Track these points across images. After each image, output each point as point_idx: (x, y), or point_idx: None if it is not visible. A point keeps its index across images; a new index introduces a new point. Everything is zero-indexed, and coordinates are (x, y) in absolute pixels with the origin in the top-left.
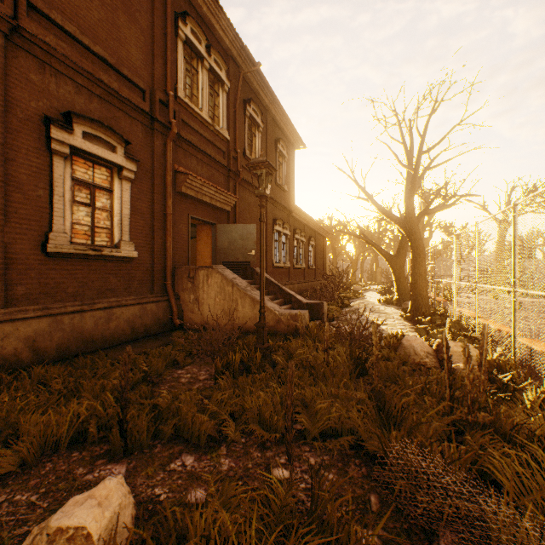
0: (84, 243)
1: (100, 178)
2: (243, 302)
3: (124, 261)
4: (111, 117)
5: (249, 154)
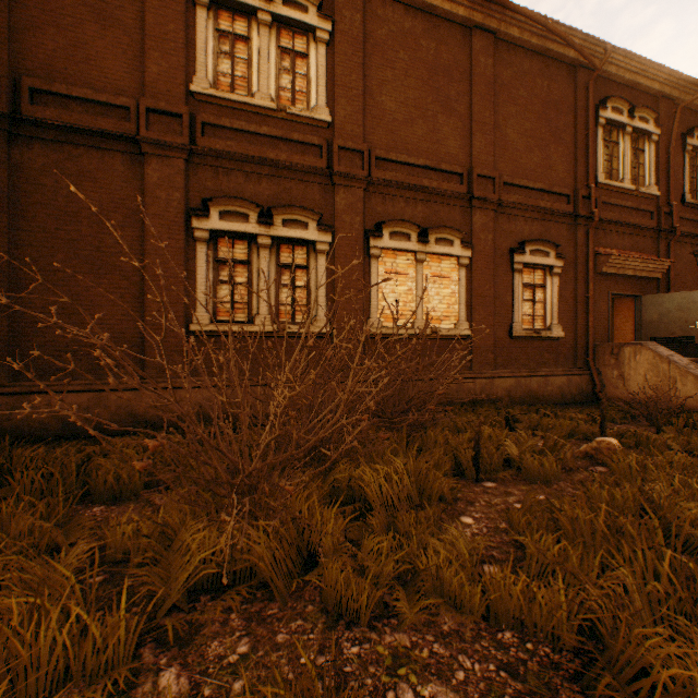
0: (528, 329)
1: (536, 278)
2: (683, 380)
3: (553, 340)
4: (544, 230)
5: (689, 198)
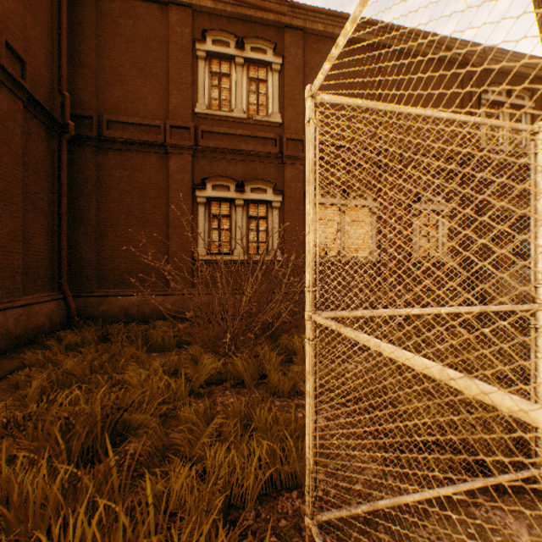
0: (424, 256)
1: (431, 220)
2: None
3: (443, 264)
4: (437, 185)
5: None
